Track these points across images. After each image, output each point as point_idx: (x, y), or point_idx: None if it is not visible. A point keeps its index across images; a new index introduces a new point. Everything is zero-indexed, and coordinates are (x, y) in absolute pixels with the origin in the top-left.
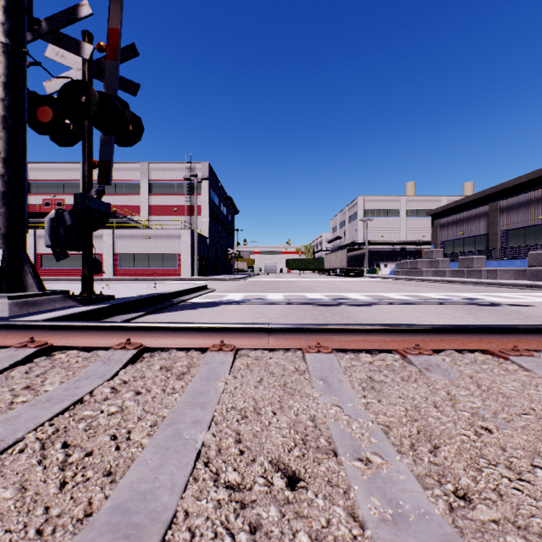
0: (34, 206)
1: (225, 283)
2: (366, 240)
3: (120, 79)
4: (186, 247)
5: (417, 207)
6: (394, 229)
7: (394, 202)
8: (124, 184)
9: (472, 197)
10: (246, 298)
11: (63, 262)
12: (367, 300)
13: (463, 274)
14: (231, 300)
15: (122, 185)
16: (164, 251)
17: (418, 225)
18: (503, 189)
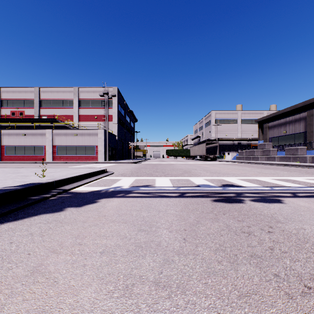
0: (5, 115)
1: (125, 166)
2: (216, 138)
3: None
4: (101, 141)
5: (248, 117)
6: (233, 131)
7: (233, 114)
8: (62, 101)
9: (286, 109)
10: (135, 185)
11: (20, 151)
12: (259, 188)
13: (289, 159)
14: (119, 188)
15: (61, 101)
16: (86, 144)
17: (249, 128)
18: (309, 103)
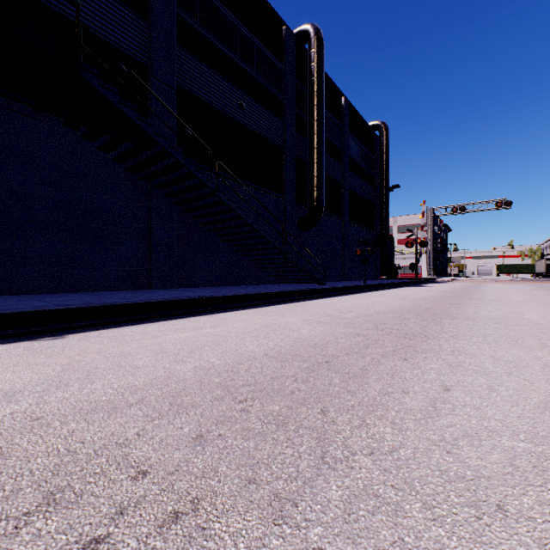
0: None
1: None
2: None
3: (441, 245)
4: (425, 263)
5: None
6: None
7: None
8: None
9: None
10: None
11: None
12: None
13: None
14: None
15: None
16: None
17: None
18: None
